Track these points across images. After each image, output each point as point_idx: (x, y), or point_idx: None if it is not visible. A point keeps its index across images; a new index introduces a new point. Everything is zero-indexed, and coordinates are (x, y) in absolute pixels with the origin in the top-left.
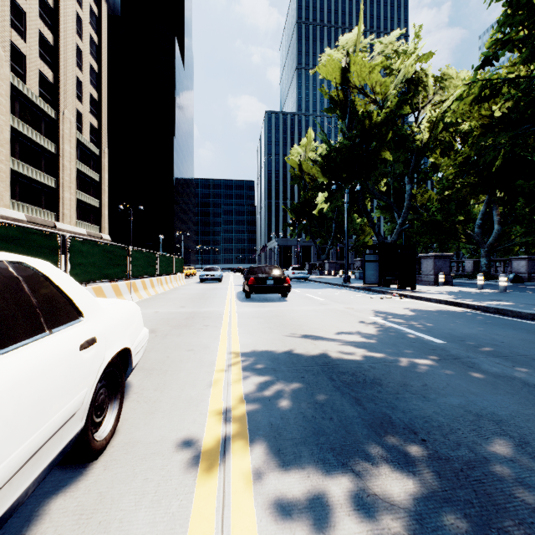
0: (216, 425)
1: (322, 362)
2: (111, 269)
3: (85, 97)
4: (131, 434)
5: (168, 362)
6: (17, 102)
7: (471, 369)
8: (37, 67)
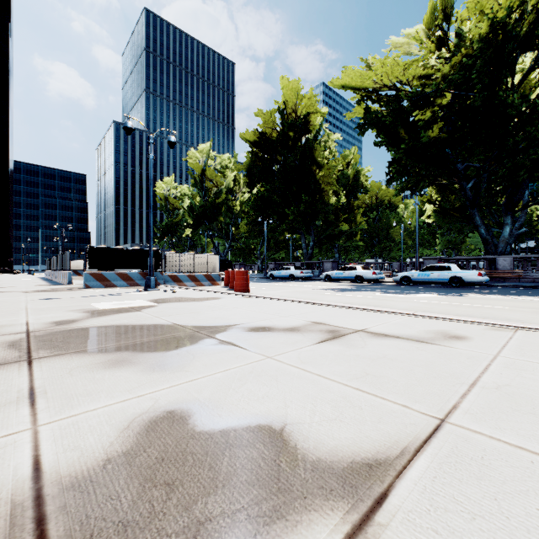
0: None
1: None
2: None
3: None
4: None
5: None
6: None
7: None
8: None
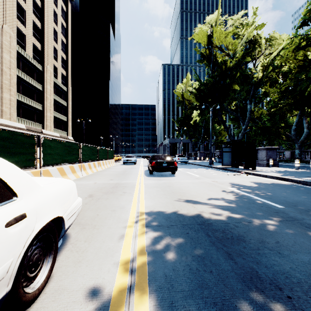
0: (124, 274)
1: (200, 221)
2: (69, 157)
3: (59, 58)
4: (61, 281)
5: (97, 219)
6: (20, 61)
7: (308, 229)
8: (32, 41)
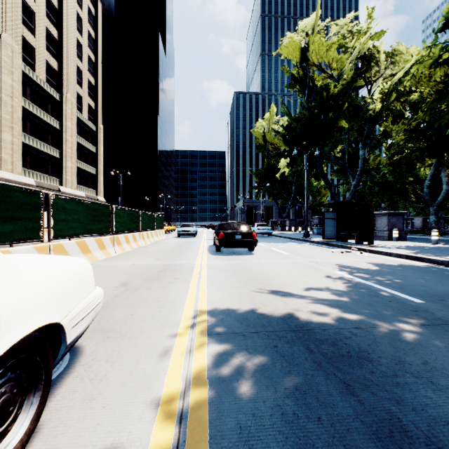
0: (168, 425)
1: (295, 325)
2: (95, 225)
3: (84, 83)
4: (55, 438)
5: (130, 321)
6: (28, 87)
7: None
8: (44, 58)
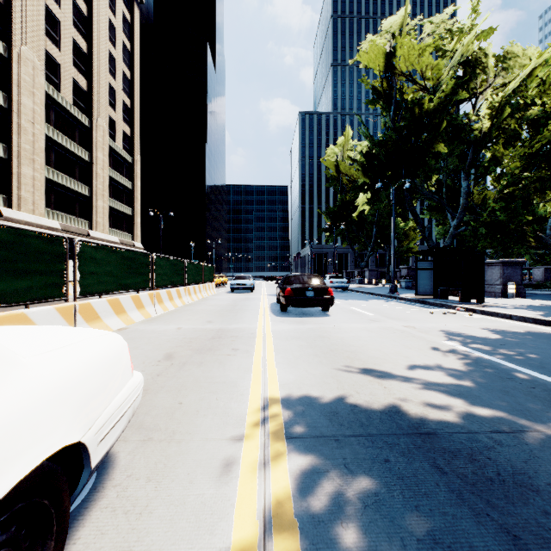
0: None
1: (407, 425)
2: (131, 278)
3: (118, 104)
4: None
5: (179, 414)
6: (52, 111)
7: None
8: (71, 75)
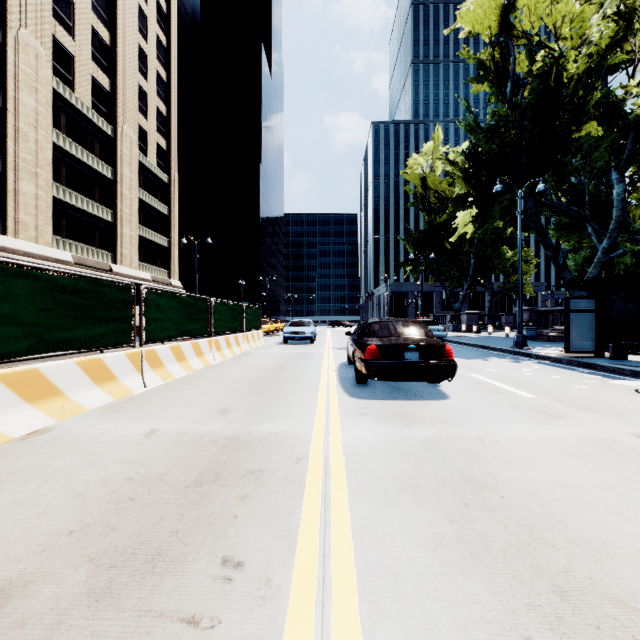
0: None
1: None
2: (81, 328)
3: (151, 111)
4: None
5: None
6: (63, 114)
7: None
8: (89, 71)
